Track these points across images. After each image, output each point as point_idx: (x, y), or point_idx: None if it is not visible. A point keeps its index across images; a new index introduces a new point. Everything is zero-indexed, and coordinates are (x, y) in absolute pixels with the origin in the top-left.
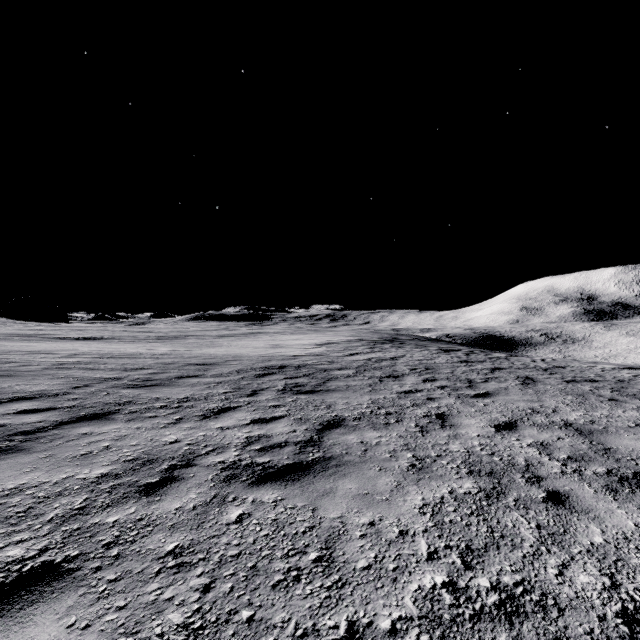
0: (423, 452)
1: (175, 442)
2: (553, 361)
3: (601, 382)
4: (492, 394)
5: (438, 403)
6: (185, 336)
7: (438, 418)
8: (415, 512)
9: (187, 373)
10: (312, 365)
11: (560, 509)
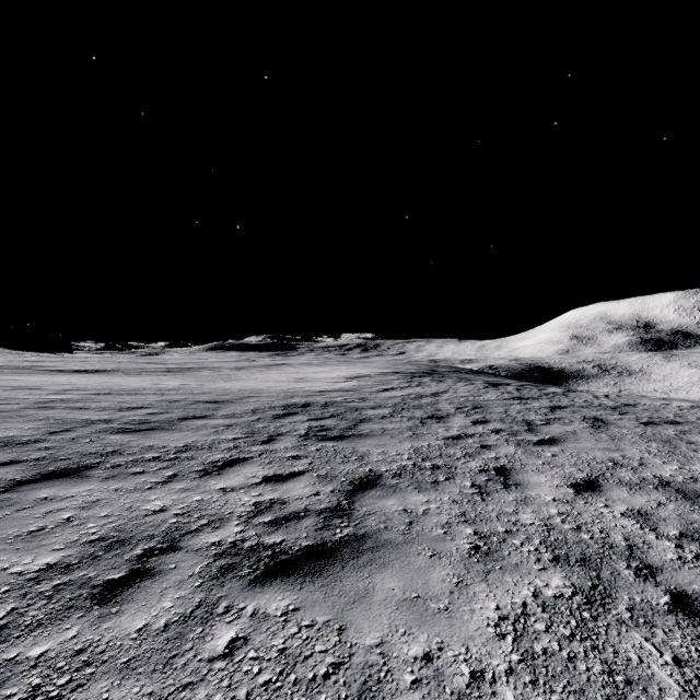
0: (487, 526)
1: (160, 511)
2: (619, 397)
3: (685, 424)
4: (559, 440)
5: (495, 452)
6: (199, 368)
7: (498, 474)
8: (489, 633)
9: (193, 413)
10: (341, 403)
11: (698, 626)
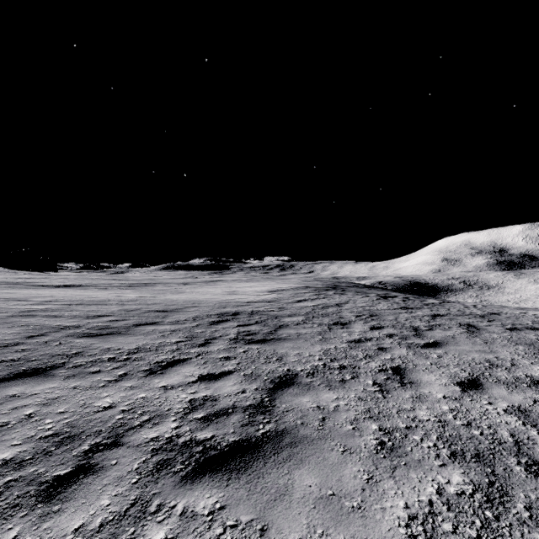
0: (389, 422)
1: (109, 408)
2: (484, 307)
3: None
4: (442, 343)
5: (390, 354)
6: (154, 283)
7: (395, 373)
8: (401, 534)
9: (145, 320)
10: (264, 312)
11: None
